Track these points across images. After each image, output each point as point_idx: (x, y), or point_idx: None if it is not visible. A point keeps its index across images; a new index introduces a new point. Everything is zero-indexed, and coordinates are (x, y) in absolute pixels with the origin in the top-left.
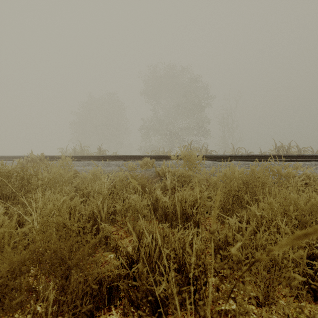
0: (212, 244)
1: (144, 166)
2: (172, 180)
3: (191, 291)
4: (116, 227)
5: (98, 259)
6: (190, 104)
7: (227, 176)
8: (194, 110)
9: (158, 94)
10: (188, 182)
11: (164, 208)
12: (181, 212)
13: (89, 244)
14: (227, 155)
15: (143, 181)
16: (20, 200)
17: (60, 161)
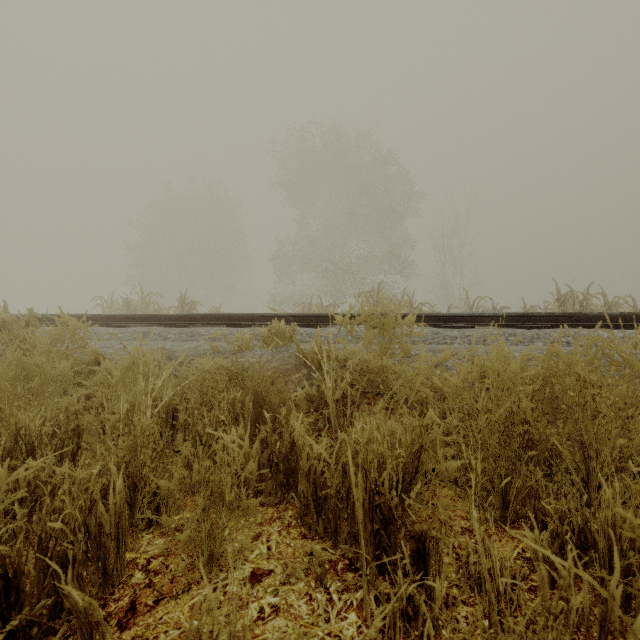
0: None
1: (271, 340)
2: (339, 380)
3: None
4: (168, 536)
5: None
6: (375, 208)
7: (488, 373)
8: (384, 220)
9: (310, 186)
10: (378, 383)
11: (315, 475)
12: (367, 502)
13: None
14: (462, 313)
15: (263, 384)
16: None
17: (53, 331)
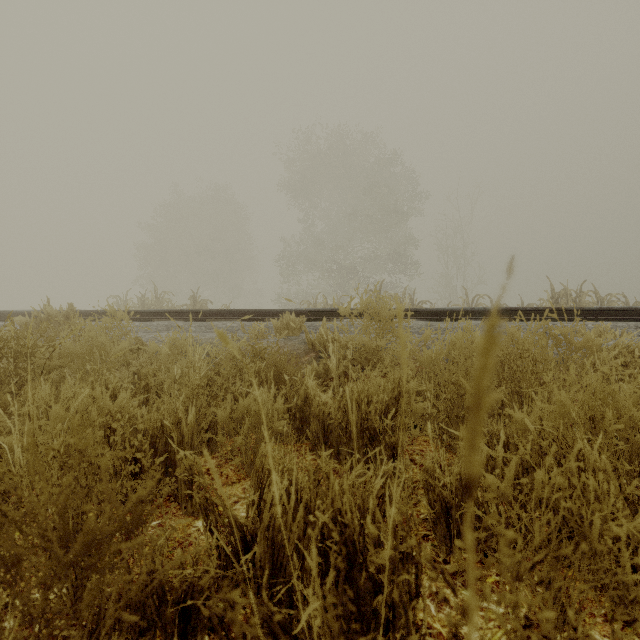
0: (468, 542)
1: (283, 330)
2: (341, 357)
3: (380, 614)
4: (218, 458)
5: (151, 538)
6: (378, 209)
7: (458, 349)
8: (387, 221)
9: (315, 188)
10: (374, 362)
11: (323, 417)
12: (359, 425)
13: (128, 503)
14: (455, 308)
15: (280, 360)
16: (4, 400)
17: (105, 319)
